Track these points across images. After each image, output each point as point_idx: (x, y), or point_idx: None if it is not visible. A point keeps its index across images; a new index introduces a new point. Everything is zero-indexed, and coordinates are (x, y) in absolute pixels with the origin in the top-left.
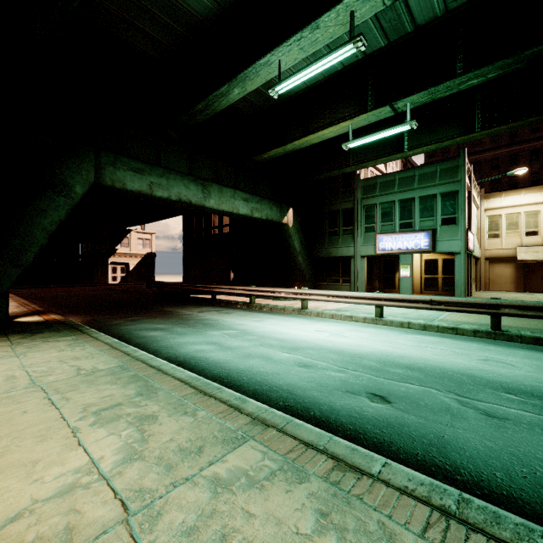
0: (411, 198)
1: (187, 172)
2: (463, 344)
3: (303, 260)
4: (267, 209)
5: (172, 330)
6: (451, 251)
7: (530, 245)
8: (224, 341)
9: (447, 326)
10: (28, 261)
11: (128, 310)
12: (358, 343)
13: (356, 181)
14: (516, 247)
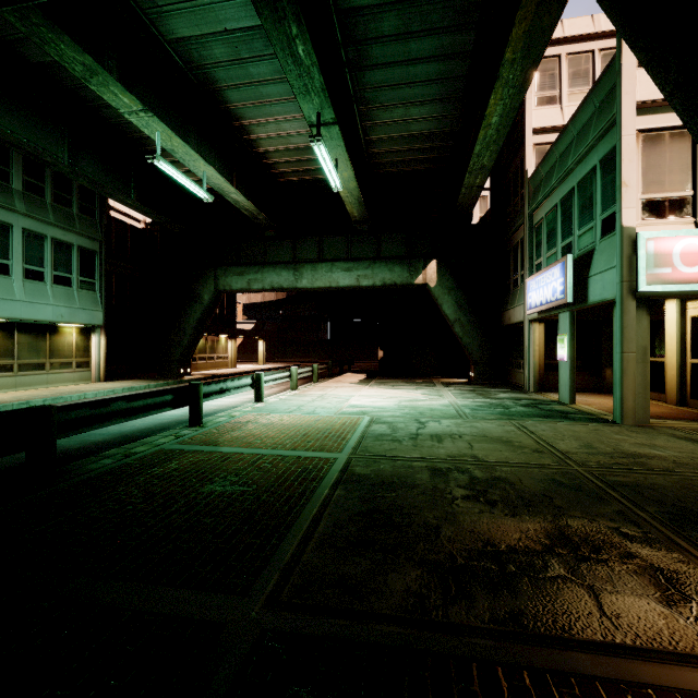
0: (570, 189)
1: (291, 259)
2: (142, 422)
3: (464, 332)
4: (384, 272)
5: None
6: (604, 298)
7: None
8: None
9: (216, 414)
10: (184, 343)
11: None
12: None
13: (525, 186)
14: None
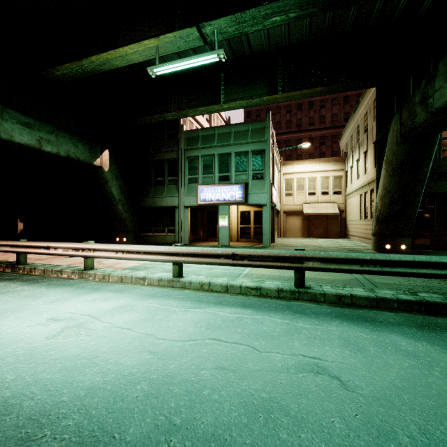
0: (228, 152)
1: None
2: (266, 322)
3: (124, 209)
4: (68, 144)
5: None
6: (260, 203)
7: (311, 202)
8: None
9: (251, 285)
10: None
11: None
12: (94, 351)
13: (180, 132)
14: (302, 203)
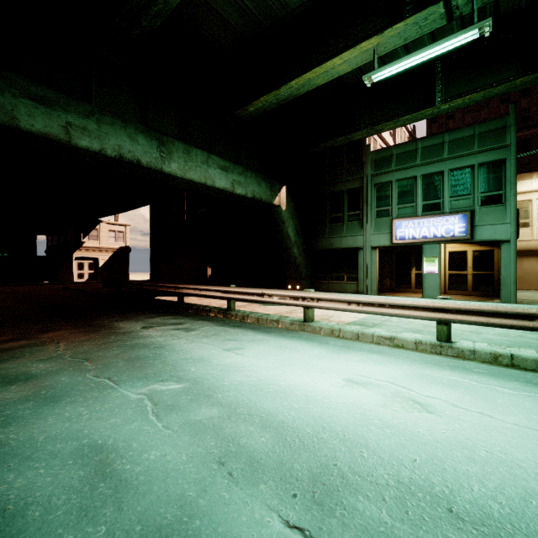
0: (438, 171)
1: (137, 121)
2: None
3: (299, 253)
4: (254, 184)
5: (46, 383)
6: (496, 239)
7: None
8: (128, 437)
9: None
10: None
11: (37, 323)
12: (481, 441)
13: (366, 154)
14: None
